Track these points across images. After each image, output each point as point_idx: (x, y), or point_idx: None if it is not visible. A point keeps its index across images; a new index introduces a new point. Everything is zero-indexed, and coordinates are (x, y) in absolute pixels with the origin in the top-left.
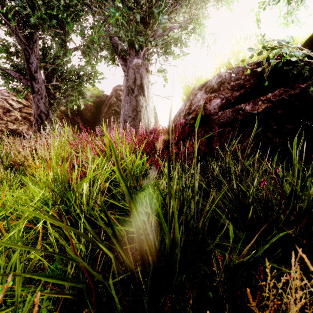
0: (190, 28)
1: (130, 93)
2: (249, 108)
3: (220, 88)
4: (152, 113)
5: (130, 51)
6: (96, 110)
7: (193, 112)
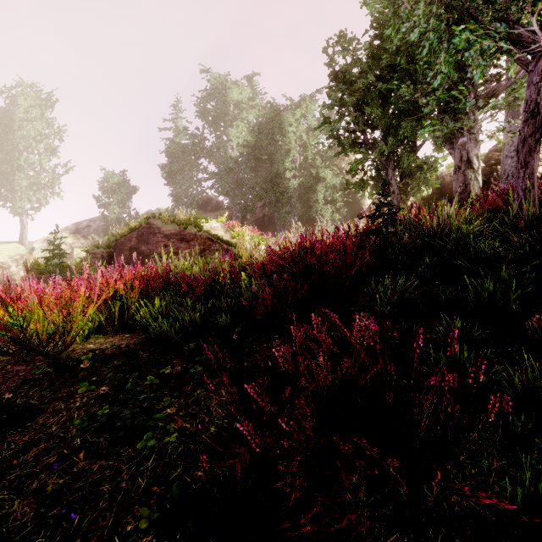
0: None
1: (457, 171)
2: None
3: None
4: None
5: (455, 134)
6: None
7: None
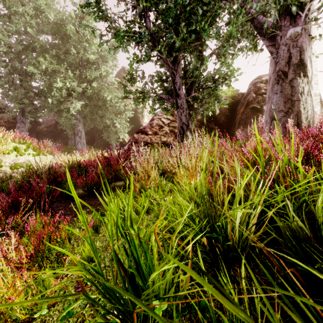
0: None
1: (280, 79)
2: None
3: None
4: (316, 99)
5: (281, 22)
6: (230, 113)
7: None
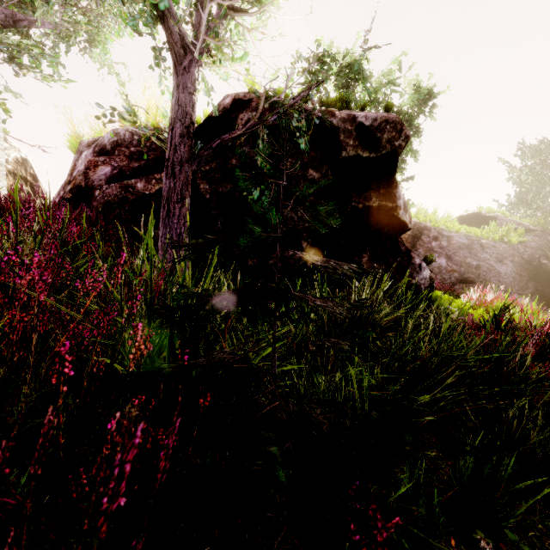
0: (84, 39)
1: None
2: (141, 186)
3: (114, 151)
4: (2, 170)
5: None
6: None
7: (73, 180)
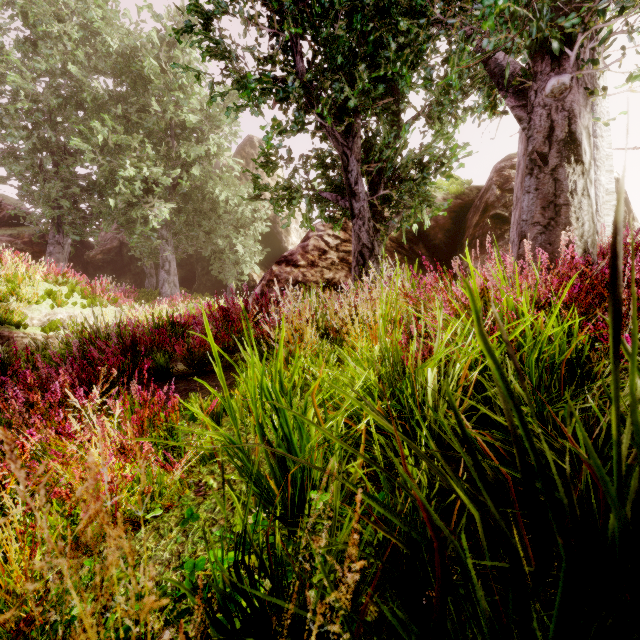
0: None
1: (536, 166)
2: None
3: None
4: (610, 200)
5: (536, 66)
6: (454, 225)
7: None
